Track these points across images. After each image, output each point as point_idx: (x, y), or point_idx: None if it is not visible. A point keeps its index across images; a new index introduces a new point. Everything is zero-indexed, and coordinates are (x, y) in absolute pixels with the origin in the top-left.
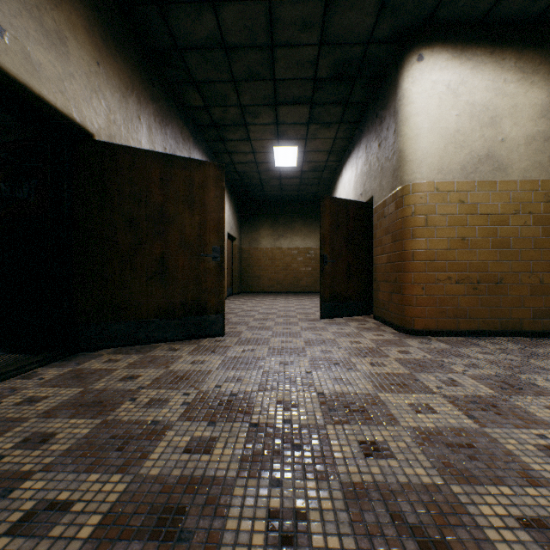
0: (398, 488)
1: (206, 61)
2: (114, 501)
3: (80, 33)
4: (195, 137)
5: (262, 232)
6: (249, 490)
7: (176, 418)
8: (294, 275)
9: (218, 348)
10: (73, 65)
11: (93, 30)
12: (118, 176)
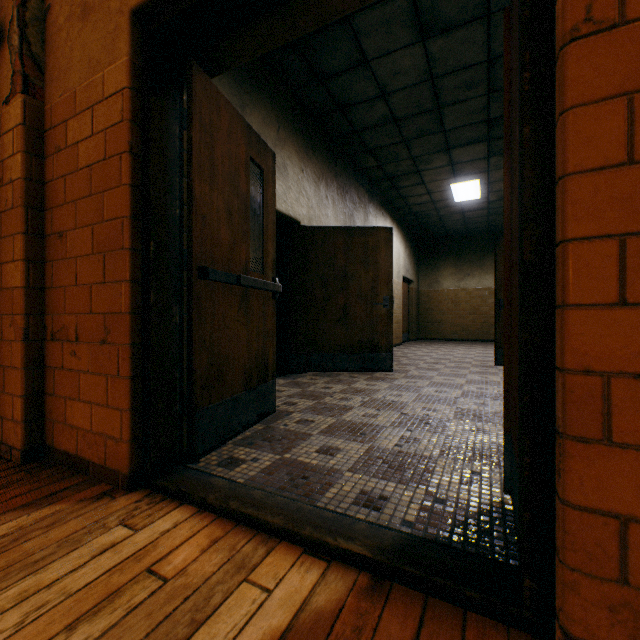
0: (480, 442)
1: (379, 134)
2: (331, 423)
3: (293, 156)
4: (370, 193)
5: (443, 272)
6: (394, 430)
7: (357, 406)
8: (483, 320)
9: (387, 379)
10: (290, 181)
11: (300, 149)
12: (315, 249)
